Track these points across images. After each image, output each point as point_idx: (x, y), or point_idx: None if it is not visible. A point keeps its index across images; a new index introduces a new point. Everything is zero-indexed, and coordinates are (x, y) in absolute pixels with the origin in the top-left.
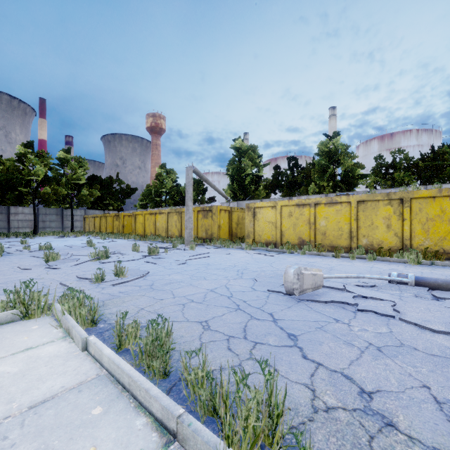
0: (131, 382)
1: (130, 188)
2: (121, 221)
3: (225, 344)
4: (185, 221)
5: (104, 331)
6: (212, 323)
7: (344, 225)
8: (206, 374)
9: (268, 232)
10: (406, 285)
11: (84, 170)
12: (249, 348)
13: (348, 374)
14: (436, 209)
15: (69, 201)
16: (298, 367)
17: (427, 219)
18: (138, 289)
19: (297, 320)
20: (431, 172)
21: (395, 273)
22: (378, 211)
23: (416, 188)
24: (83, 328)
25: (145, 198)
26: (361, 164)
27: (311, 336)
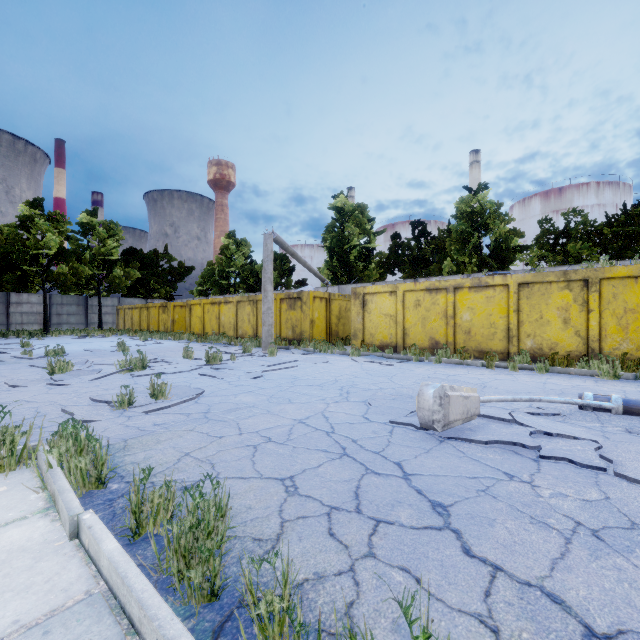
0: (144, 618)
1: (184, 266)
2: (171, 315)
3: (324, 523)
4: (263, 314)
5: (117, 497)
6: (302, 482)
7: (498, 319)
8: (288, 614)
9: (384, 330)
10: (607, 413)
11: (117, 241)
12: (367, 532)
13: (554, 591)
14: (639, 295)
15: (95, 285)
16: (459, 575)
17: (626, 310)
18: (184, 419)
19: (444, 477)
20: (622, 242)
21: (590, 393)
22: (550, 299)
23: (608, 263)
24: (81, 492)
25: (205, 281)
26: (519, 230)
27: (473, 507)
